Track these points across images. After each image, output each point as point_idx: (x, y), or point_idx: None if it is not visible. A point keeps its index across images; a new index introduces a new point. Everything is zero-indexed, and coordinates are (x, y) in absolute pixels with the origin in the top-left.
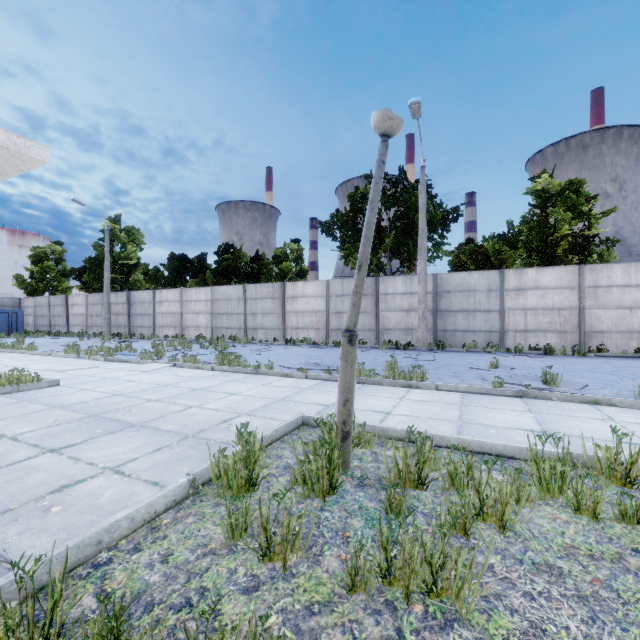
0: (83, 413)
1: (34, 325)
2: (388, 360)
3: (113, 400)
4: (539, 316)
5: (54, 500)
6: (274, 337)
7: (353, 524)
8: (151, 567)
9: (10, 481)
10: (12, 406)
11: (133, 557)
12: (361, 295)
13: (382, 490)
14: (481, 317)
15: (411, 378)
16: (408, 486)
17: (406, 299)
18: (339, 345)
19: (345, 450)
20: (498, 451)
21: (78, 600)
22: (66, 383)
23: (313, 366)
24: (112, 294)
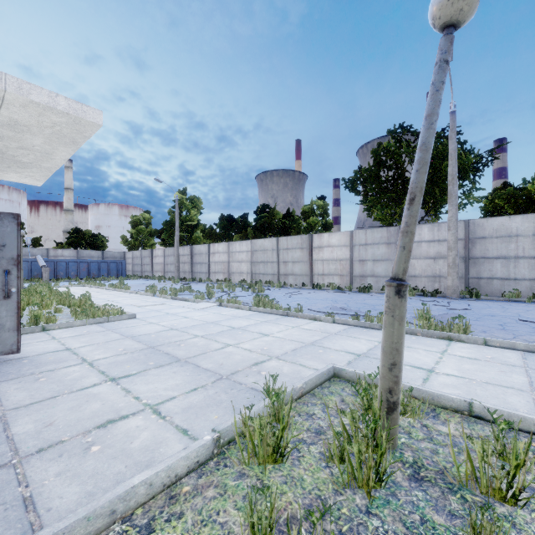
0: (145, 344)
1: (132, 271)
2: (416, 307)
3: (169, 334)
4: None
5: (97, 437)
6: (302, 282)
7: None
8: None
9: (73, 408)
10: (100, 334)
11: None
12: (413, 235)
13: (450, 493)
14: (525, 264)
15: (451, 329)
16: (490, 495)
17: (433, 246)
18: (363, 290)
19: (391, 424)
20: None
21: None
22: (141, 316)
23: (339, 310)
24: (180, 248)
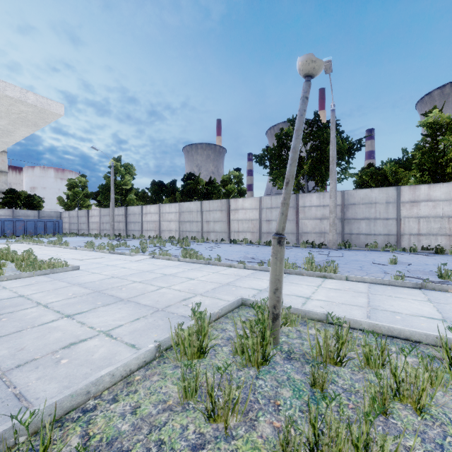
0: (91, 289)
1: (69, 229)
2: (306, 256)
3: (111, 281)
4: (431, 223)
5: (64, 354)
6: (222, 238)
7: (283, 393)
8: (123, 417)
9: (38, 337)
10: (48, 283)
11: (111, 406)
12: (288, 205)
13: (306, 364)
14: (381, 223)
15: (325, 270)
16: (328, 362)
17: (320, 210)
18: (269, 244)
19: (275, 328)
20: (406, 336)
21: (64, 445)
22: (83, 268)
23: (250, 259)
24: (115, 209)
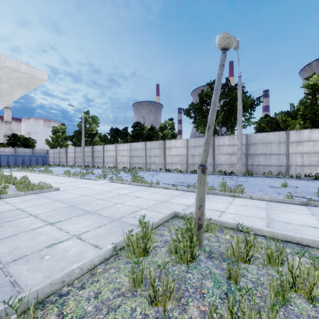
0: (67, 204)
1: (53, 161)
2: (220, 181)
3: (82, 198)
4: (311, 157)
5: (47, 252)
6: (160, 168)
7: (206, 284)
8: (88, 300)
9: (29, 239)
10: (38, 200)
11: (80, 292)
12: (209, 144)
13: (223, 262)
14: (274, 158)
15: (235, 191)
16: (239, 260)
17: (230, 148)
18: (193, 172)
19: (200, 235)
20: (297, 241)
21: None
22: (62, 189)
23: (180, 183)
24: (85, 147)
